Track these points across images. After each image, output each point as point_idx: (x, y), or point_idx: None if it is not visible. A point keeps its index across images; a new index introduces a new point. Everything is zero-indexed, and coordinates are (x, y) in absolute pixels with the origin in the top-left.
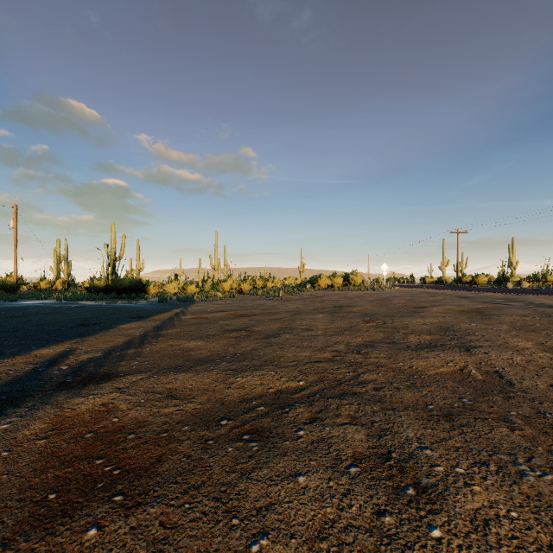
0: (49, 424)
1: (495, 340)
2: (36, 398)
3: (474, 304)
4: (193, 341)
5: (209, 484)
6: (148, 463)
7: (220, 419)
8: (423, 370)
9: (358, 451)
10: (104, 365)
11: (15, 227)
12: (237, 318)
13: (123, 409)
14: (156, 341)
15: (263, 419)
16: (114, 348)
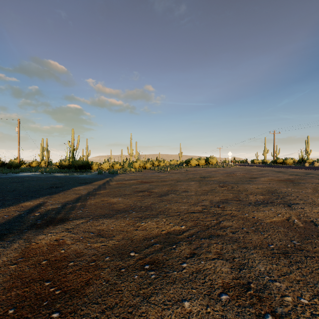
0: (20, 253)
1: (306, 199)
2: (16, 235)
3: (287, 176)
4: (116, 198)
5: (120, 305)
6: (79, 286)
7: (130, 252)
8: (262, 219)
9: (225, 281)
10: (61, 212)
11: (18, 131)
12: (142, 184)
13: (68, 243)
14: (94, 198)
15: (159, 253)
16: (68, 202)
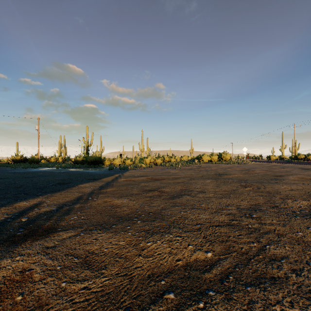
0: None
1: None
2: None
3: None
4: (121, 199)
5: None
6: None
7: None
8: None
9: None
10: (52, 218)
11: (38, 129)
12: (152, 181)
13: (35, 279)
14: (97, 198)
15: None
16: (67, 203)
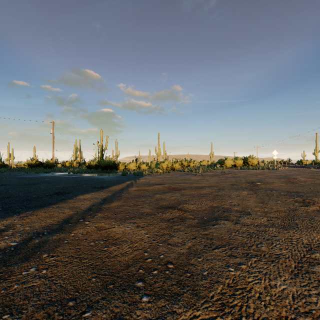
0: None
1: None
2: None
3: None
4: (123, 225)
5: None
6: None
7: None
8: None
9: None
10: None
11: (53, 133)
12: (170, 191)
13: None
14: (90, 220)
15: None
16: (43, 229)
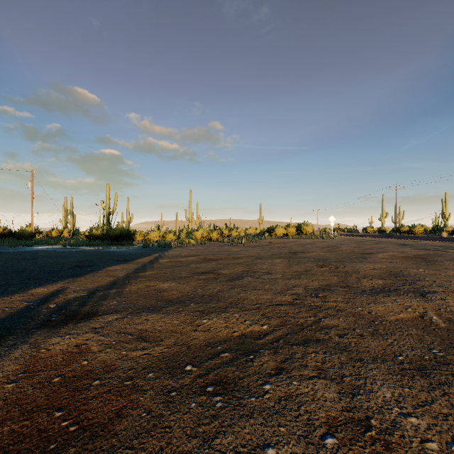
0: (23, 366)
1: (447, 285)
2: (19, 337)
3: (416, 251)
4: (167, 283)
5: (167, 452)
6: (106, 418)
7: (185, 365)
8: (383, 315)
9: (331, 415)
10: (87, 304)
11: (32, 188)
12: (206, 262)
13: (94, 350)
14: (135, 282)
15: (228, 368)
16: (99, 288)
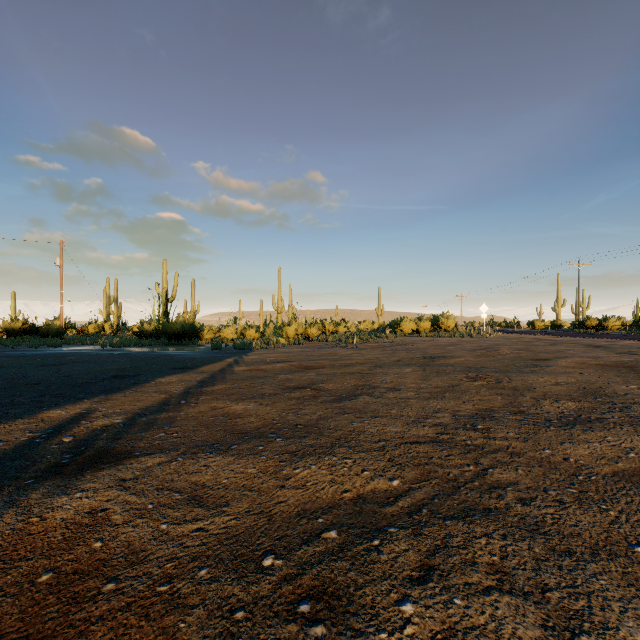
0: None
1: None
2: (4, 493)
3: (616, 356)
4: (243, 403)
5: None
6: None
7: (263, 555)
8: (590, 464)
9: None
10: (119, 436)
11: (61, 266)
12: (301, 371)
13: (116, 521)
14: (196, 402)
15: (336, 563)
16: (141, 411)
